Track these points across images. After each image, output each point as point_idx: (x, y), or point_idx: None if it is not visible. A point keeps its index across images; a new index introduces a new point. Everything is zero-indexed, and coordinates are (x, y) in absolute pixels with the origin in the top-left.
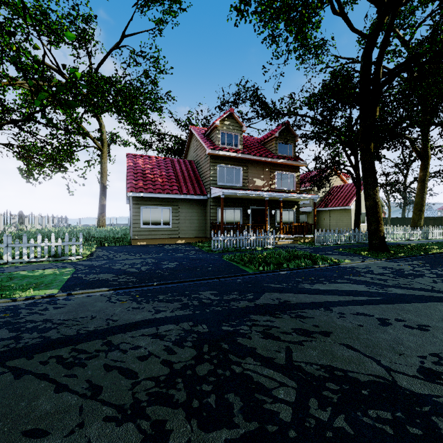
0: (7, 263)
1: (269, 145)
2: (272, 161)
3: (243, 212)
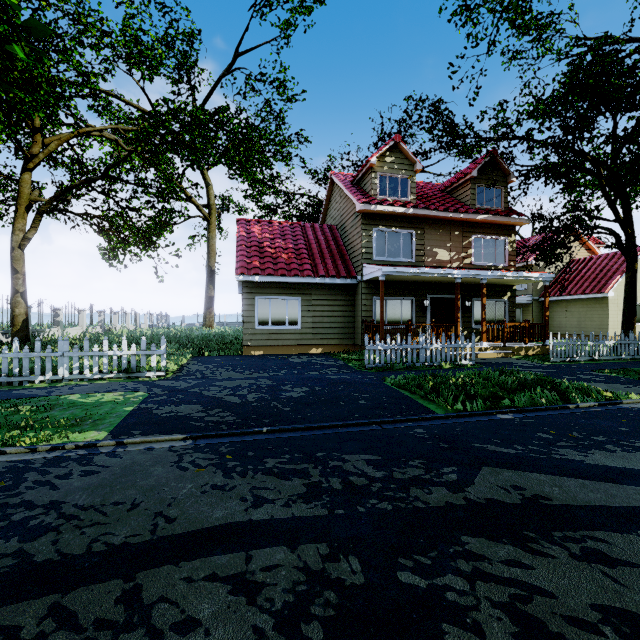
0: (63, 380)
1: (460, 193)
2: (466, 218)
3: (416, 303)
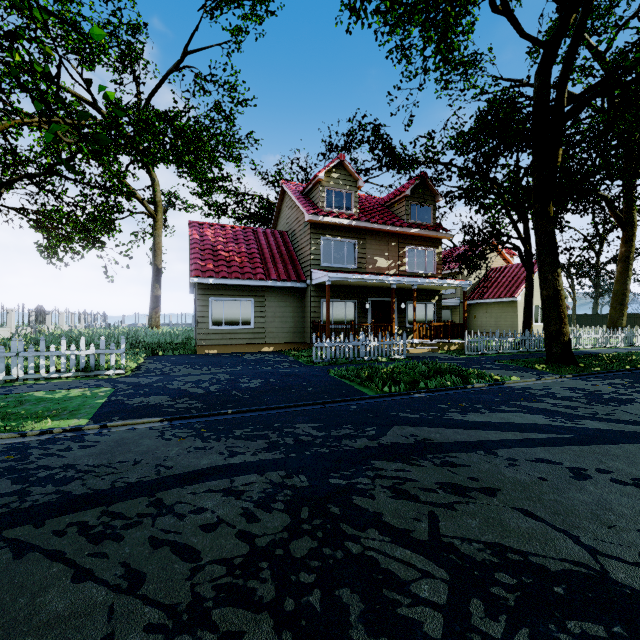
0: (17, 380)
1: (397, 208)
2: (401, 231)
3: (358, 306)
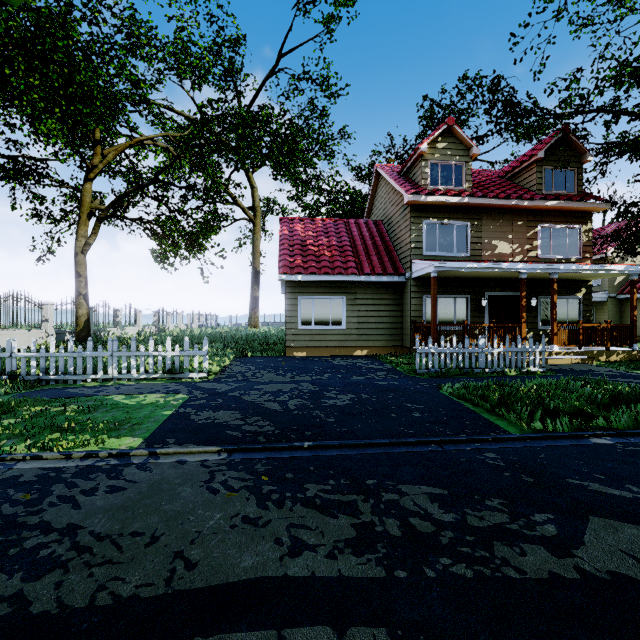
0: (112, 379)
1: (524, 178)
2: (531, 206)
3: (471, 302)
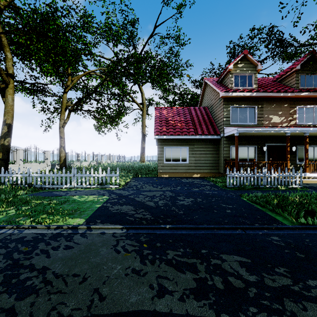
0: (74, 187)
1: (288, 81)
2: (292, 96)
3: (257, 149)
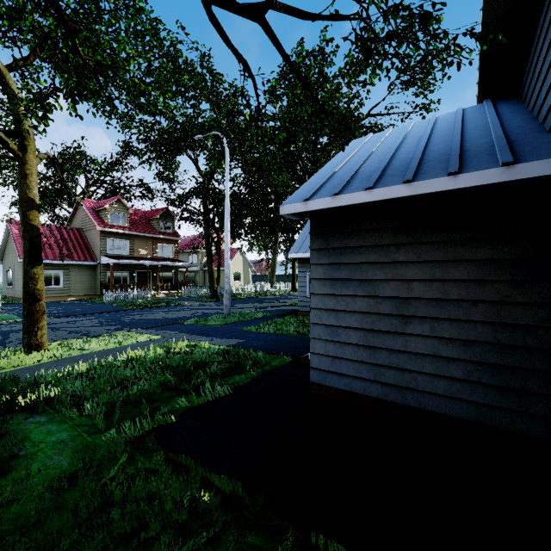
0: None
1: (153, 223)
2: (154, 236)
3: (130, 274)
